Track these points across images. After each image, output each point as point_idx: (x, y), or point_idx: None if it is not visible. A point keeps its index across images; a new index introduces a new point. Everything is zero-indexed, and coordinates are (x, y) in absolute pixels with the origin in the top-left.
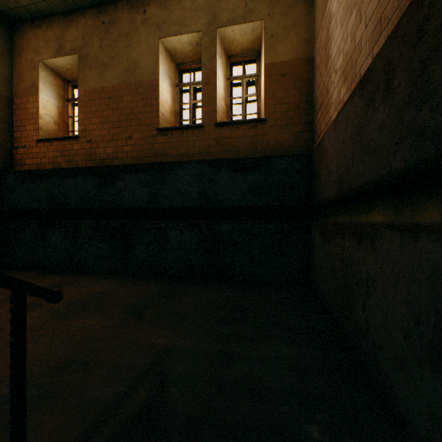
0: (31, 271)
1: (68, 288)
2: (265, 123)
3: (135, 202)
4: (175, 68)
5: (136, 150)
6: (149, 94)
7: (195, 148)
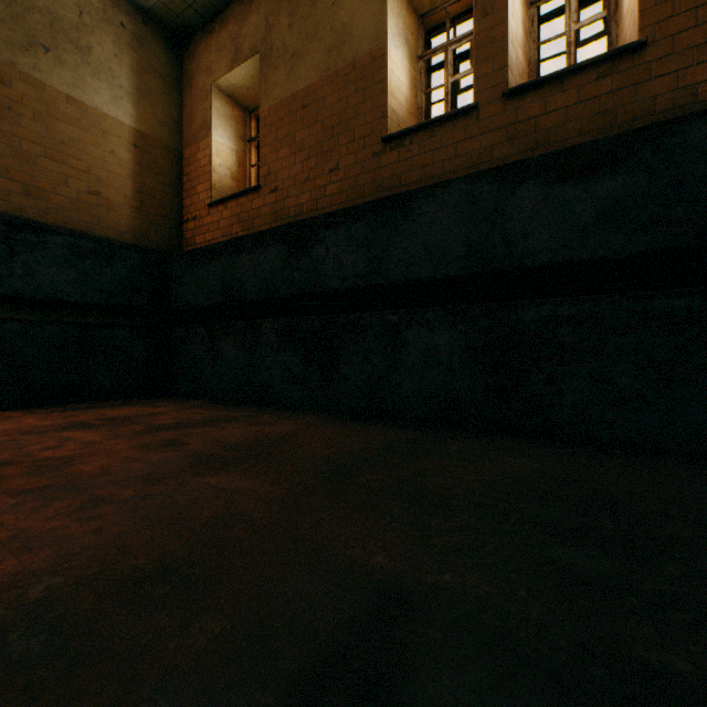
0: (197, 400)
1: (232, 424)
2: (642, 53)
3: (343, 278)
4: (415, 25)
5: (346, 188)
6: (368, 78)
7: (457, 159)
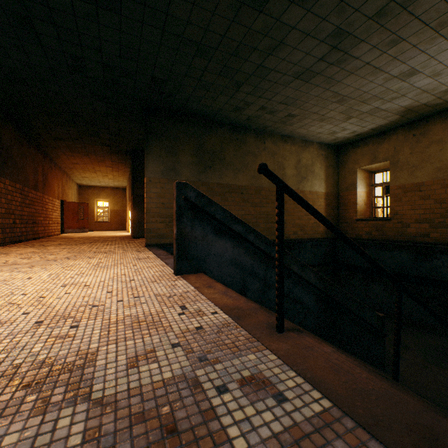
0: None
1: (406, 334)
2: None
3: None
4: None
5: None
6: None
7: None
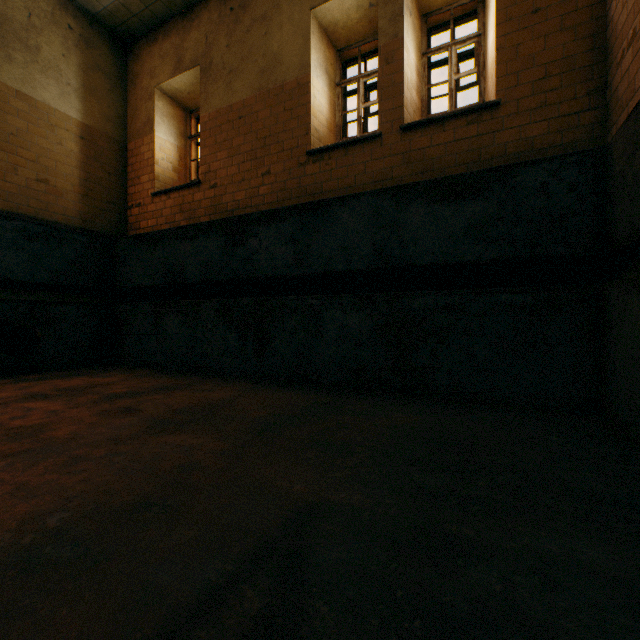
0: (143, 369)
1: (179, 391)
2: (497, 109)
3: (274, 267)
4: (334, 57)
5: (276, 190)
6: (295, 100)
7: (366, 175)
